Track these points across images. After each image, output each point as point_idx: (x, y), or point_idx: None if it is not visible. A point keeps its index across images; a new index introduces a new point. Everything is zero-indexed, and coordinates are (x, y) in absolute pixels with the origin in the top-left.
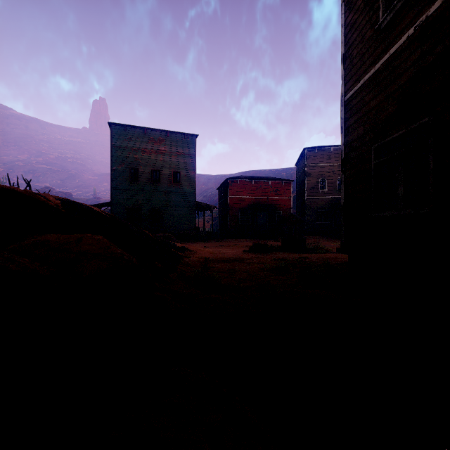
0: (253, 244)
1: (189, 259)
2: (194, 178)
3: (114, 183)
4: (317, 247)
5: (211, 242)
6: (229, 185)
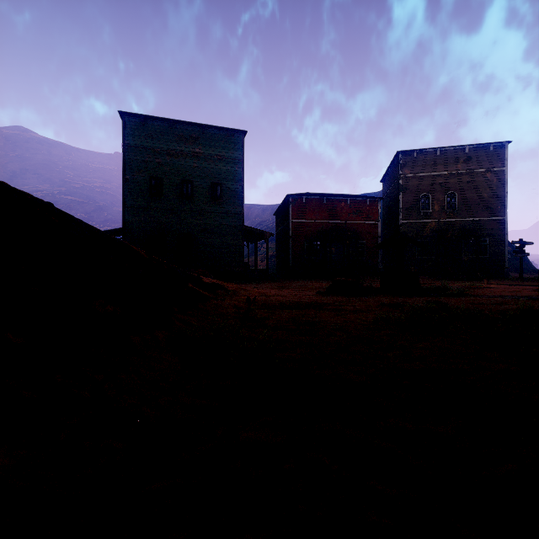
0: (333, 281)
1: (219, 302)
2: (241, 193)
3: (128, 199)
4: (437, 287)
5: (266, 283)
6: (291, 204)
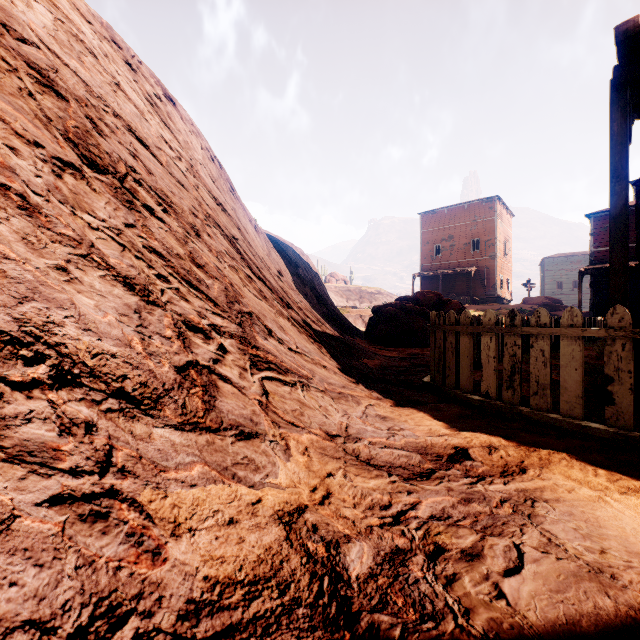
0: None
1: None
2: None
3: (546, 292)
4: None
5: None
6: None
